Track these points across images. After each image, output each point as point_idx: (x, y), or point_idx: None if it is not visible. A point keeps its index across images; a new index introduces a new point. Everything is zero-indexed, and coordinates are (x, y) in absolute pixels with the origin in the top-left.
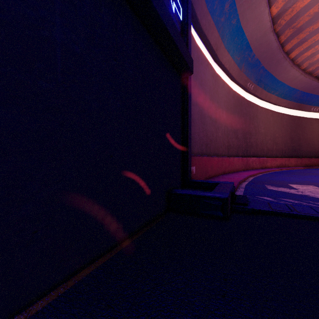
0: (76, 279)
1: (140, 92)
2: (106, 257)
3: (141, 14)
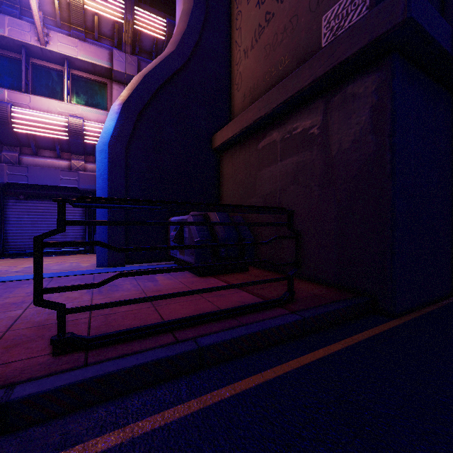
0: (423, 311)
1: (449, 162)
2: (434, 306)
3: (452, 87)
